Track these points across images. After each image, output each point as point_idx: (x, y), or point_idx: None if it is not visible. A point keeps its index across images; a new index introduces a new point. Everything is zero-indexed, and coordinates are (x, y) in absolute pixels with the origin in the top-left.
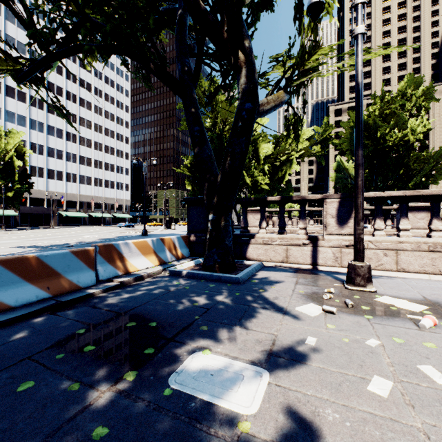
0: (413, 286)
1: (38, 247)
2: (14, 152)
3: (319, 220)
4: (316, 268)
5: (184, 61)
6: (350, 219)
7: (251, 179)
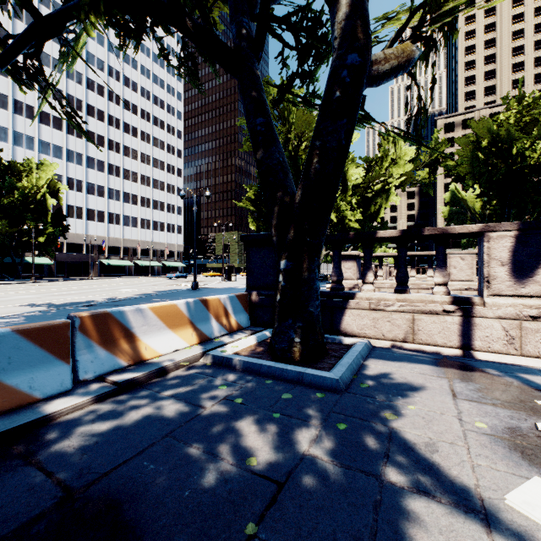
0: None
1: (52, 306)
2: (46, 189)
3: (426, 270)
4: (471, 356)
5: (241, 21)
6: (539, 267)
7: (336, 214)
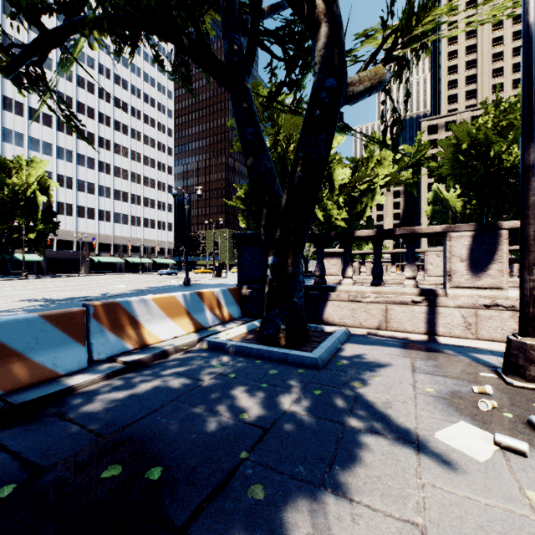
0: None
1: (49, 301)
2: (36, 186)
3: None
4: (435, 340)
5: (233, 38)
6: (492, 263)
7: (323, 213)
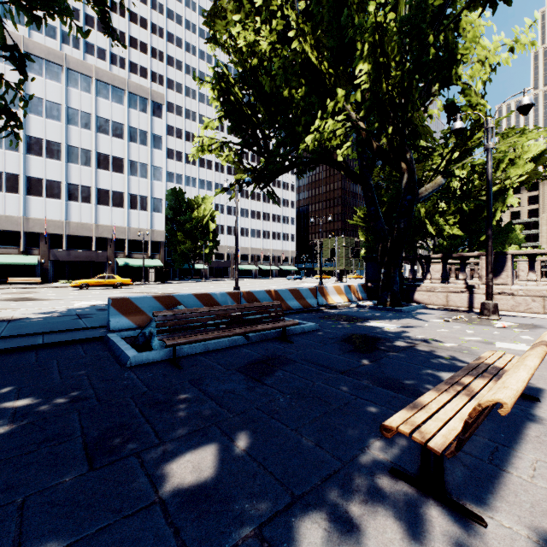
0: (540, 321)
1: None
2: (209, 216)
3: None
4: (471, 311)
5: (363, 158)
6: (502, 272)
7: (436, 227)
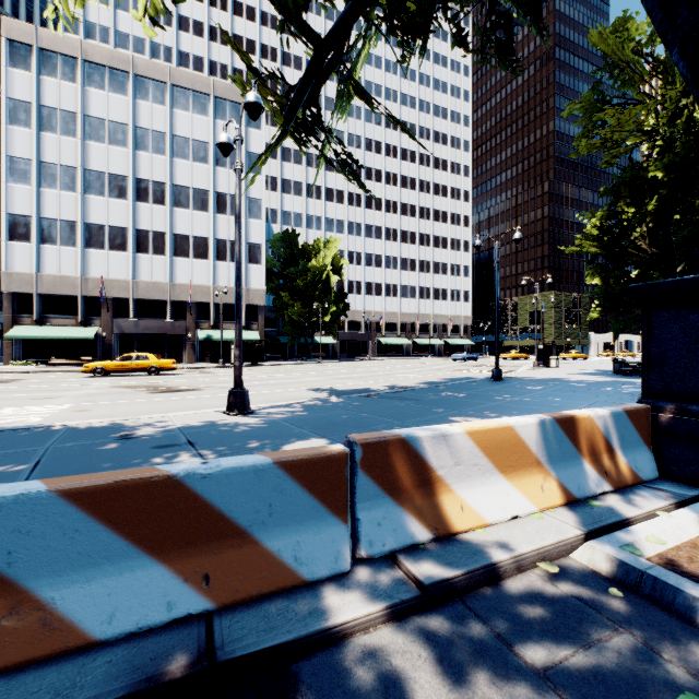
0: None
1: (333, 392)
2: (330, 266)
3: None
4: None
5: None
6: None
7: None
